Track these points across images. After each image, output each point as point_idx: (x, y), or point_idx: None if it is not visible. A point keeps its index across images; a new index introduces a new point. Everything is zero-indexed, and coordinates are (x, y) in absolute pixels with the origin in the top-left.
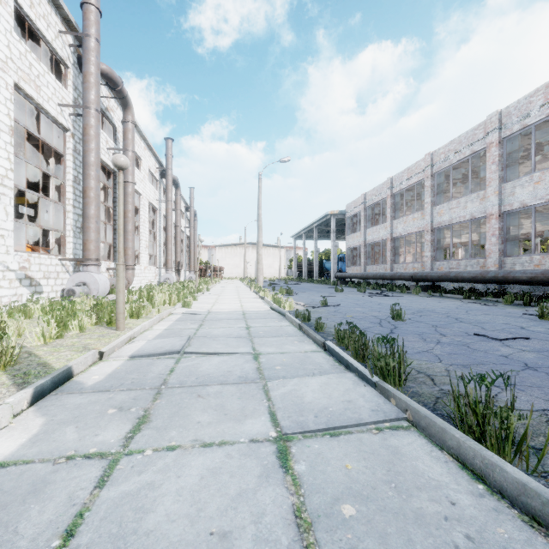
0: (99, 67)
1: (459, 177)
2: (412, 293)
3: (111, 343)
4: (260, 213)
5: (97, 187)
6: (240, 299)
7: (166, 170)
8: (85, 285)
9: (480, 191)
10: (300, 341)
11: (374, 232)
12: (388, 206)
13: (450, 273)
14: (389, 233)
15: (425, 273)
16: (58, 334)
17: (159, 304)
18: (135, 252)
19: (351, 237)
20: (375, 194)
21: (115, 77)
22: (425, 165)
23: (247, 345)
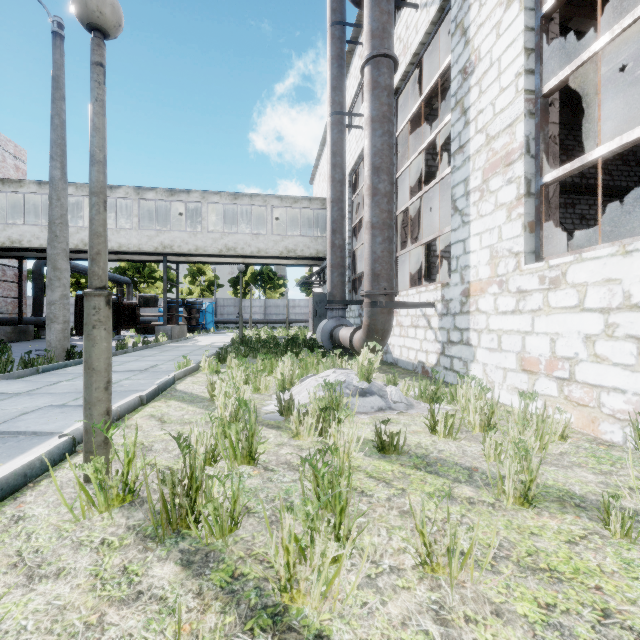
0: None
1: None
2: None
3: (126, 402)
4: None
5: None
6: None
7: None
8: None
9: None
10: None
11: None
12: None
13: None
14: None
15: None
16: (223, 431)
17: None
18: None
19: None
20: None
21: None
22: None
23: None
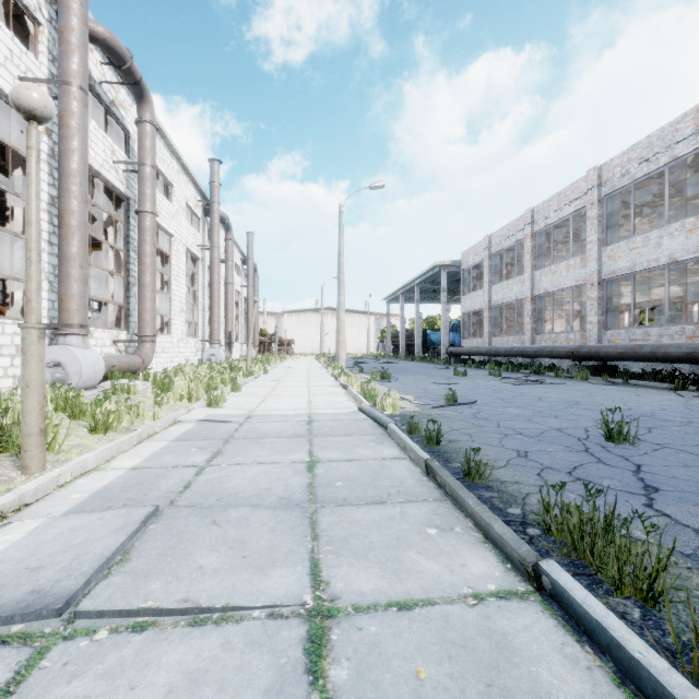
0: (85, 20)
1: (637, 205)
2: (574, 378)
3: None
4: (341, 261)
5: (82, 210)
6: (310, 389)
7: (211, 204)
8: (59, 366)
9: (687, 219)
10: (443, 529)
11: (504, 288)
12: (526, 250)
13: (642, 347)
14: (529, 290)
15: (594, 347)
16: None
17: (172, 398)
18: (164, 318)
19: (469, 297)
20: (505, 234)
21: (119, 47)
22: (589, 186)
23: (298, 548)
